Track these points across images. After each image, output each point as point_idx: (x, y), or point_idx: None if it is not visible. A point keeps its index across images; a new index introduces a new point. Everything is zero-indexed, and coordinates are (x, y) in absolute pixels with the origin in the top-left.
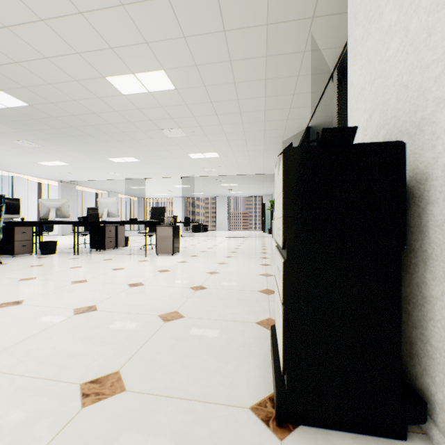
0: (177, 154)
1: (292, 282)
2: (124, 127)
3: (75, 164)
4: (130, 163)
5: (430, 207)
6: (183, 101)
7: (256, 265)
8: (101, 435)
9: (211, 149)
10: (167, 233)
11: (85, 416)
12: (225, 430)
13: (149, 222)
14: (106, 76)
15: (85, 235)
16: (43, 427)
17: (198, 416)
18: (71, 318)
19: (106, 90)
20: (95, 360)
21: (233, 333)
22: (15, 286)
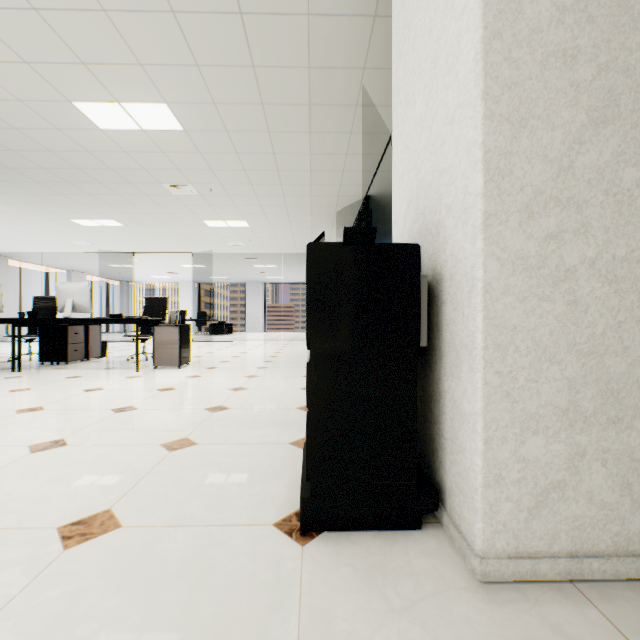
0: (186, 220)
1: (316, 384)
2: (100, 175)
3: (9, 225)
4: (109, 228)
5: (443, 307)
6: (195, 147)
7: (299, 378)
8: (95, 571)
9: (237, 215)
10: (170, 337)
11: (71, 557)
12: (244, 546)
13: (142, 320)
14: (72, 100)
15: (30, 340)
16: (14, 575)
17: (214, 538)
18: (26, 457)
19: (71, 119)
20: (74, 501)
21: (260, 456)
22: None
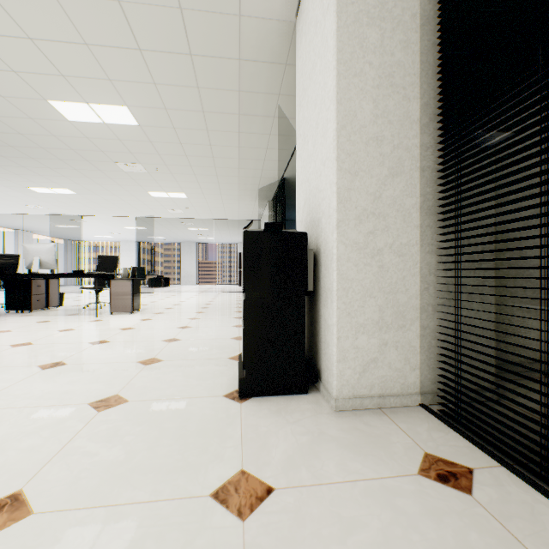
0: (133, 191)
1: (248, 312)
2: (61, 154)
3: None
4: (62, 195)
5: (321, 268)
6: (147, 137)
7: (230, 319)
8: (122, 419)
9: (177, 188)
10: (124, 288)
11: (104, 414)
12: (207, 405)
13: (99, 275)
14: (48, 99)
15: None
16: (74, 423)
17: (189, 403)
18: (41, 372)
19: (44, 112)
20: (92, 392)
21: (209, 366)
22: None
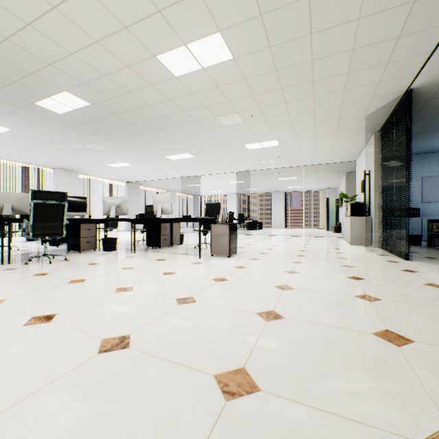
0: (232, 146)
1: None
2: (178, 119)
3: (137, 164)
4: (185, 159)
5: None
6: (241, 74)
7: (342, 279)
8: None
9: (270, 136)
10: (222, 232)
11: None
12: None
13: (203, 220)
14: (156, 54)
15: (143, 232)
16: None
17: None
18: (91, 360)
19: (157, 73)
20: None
21: None
22: (60, 291)
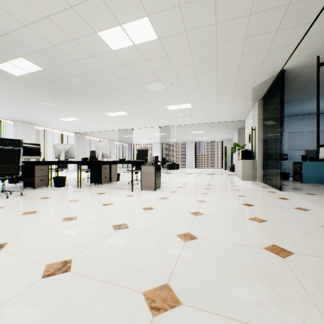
0: (157, 107)
1: None
2: (115, 84)
3: (83, 119)
4: (121, 116)
5: None
6: (164, 52)
7: (238, 205)
8: None
9: (185, 100)
10: (149, 172)
11: None
12: None
13: (135, 162)
14: (97, 31)
15: (88, 171)
16: None
17: None
18: (34, 285)
19: (98, 47)
20: None
21: None
22: (13, 222)
